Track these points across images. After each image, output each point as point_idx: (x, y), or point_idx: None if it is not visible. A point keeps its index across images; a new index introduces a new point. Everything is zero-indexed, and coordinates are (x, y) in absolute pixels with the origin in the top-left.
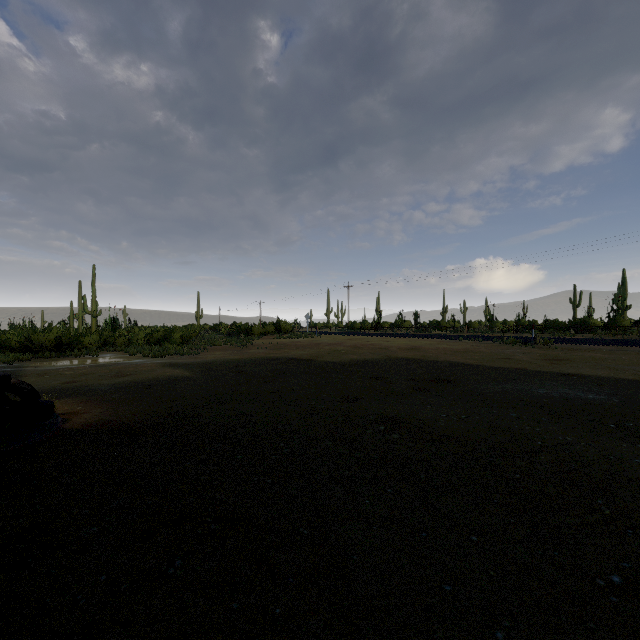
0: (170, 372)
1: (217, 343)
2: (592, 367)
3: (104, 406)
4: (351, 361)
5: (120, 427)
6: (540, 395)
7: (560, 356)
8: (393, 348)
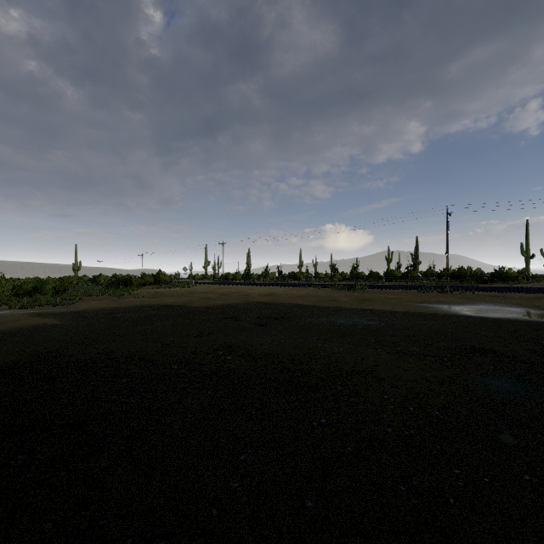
0: (38, 321)
1: (94, 293)
2: (383, 304)
3: None
4: (216, 306)
5: None
6: (340, 324)
7: (367, 297)
8: (254, 294)
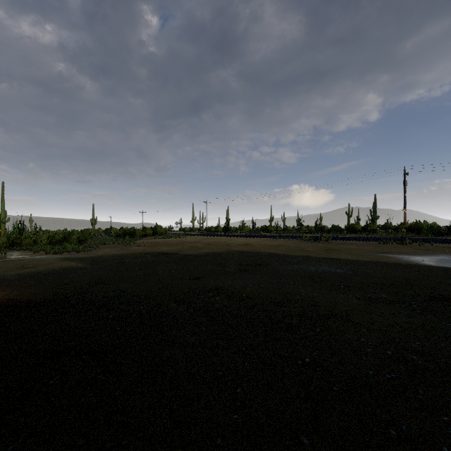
0: (66, 264)
1: (107, 242)
2: (347, 254)
3: (9, 289)
4: (203, 253)
5: (22, 303)
6: (311, 271)
7: (332, 248)
8: (233, 244)
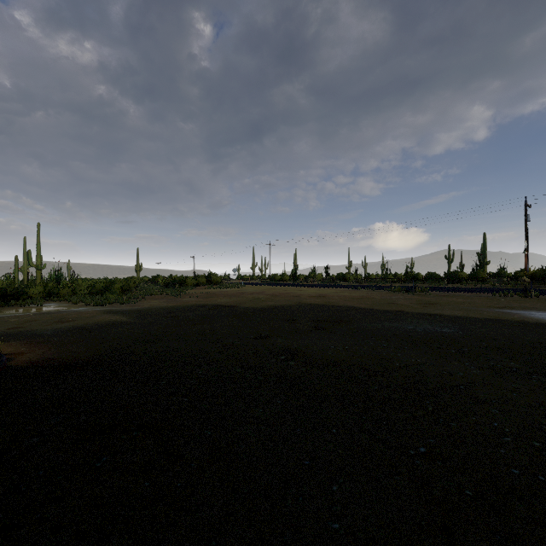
0: (109, 318)
1: (154, 293)
2: (452, 309)
3: (47, 347)
4: (268, 307)
5: (61, 363)
6: (408, 330)
7: (431, 301)
8: (304, 296)
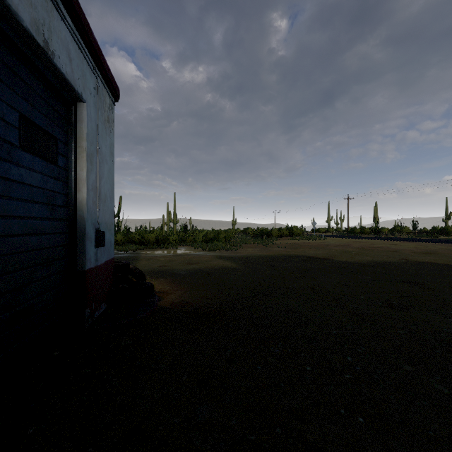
0: (221, 263)
1: (248, 242)
2: None
3: (183, 288)
4: (368, 262)
5: (195, 310)
6: None
7: None
8: (405, 251)
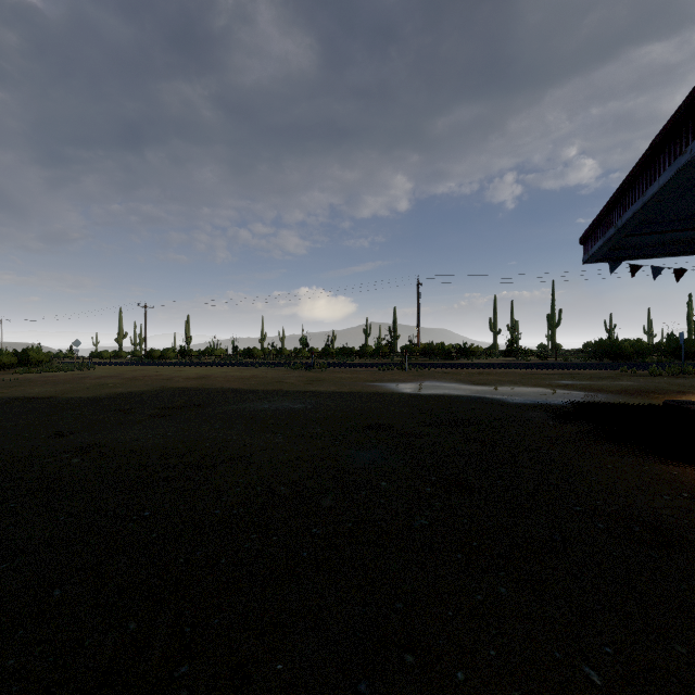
0: None
1: None
2: (332, 385)
3: None
4: (108, 395)
5: None
6: (262, 409)
7: (321, 377)
8: (179, 378)
